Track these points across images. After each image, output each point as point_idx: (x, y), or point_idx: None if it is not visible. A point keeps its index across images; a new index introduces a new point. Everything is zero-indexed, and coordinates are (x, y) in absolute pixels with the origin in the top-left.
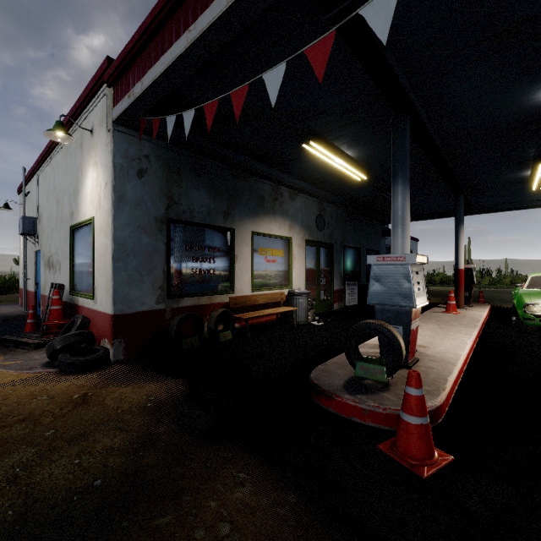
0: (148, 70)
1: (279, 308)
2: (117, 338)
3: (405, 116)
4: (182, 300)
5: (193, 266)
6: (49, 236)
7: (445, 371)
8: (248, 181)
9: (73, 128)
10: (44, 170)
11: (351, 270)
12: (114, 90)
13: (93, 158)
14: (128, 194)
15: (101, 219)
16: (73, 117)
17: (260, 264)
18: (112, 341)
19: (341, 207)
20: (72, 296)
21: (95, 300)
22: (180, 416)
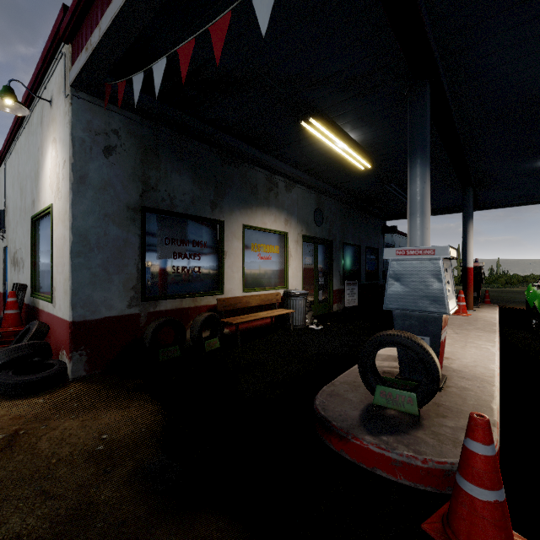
0: (106, 10)
1: (274, 311)
2: (77, 350)
3: (425, 82)
4: (160, 303)
5: (174, 263)
6: (14, 229)
7: (484, 394)
8: (238, 167)
9: (34, 102)
10: (10, 156)
11: (350, 268)
12: (72, 47)
13: (52, 134)
14: (92, 176)
15: (60, 205)
16: (33, 89)
17: (253, 261)
18: (69, 353)
19: (340, 201)
20: (33, 298)
21: (54, 303)
22: (137, 467)
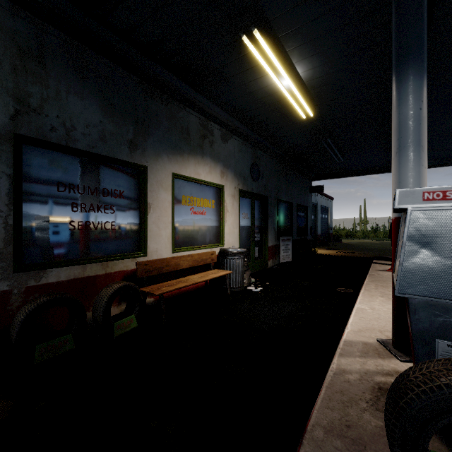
0: None
1: (208, 273)
2: None
3: None
4: (48, 272)
5: (72, 217)
6: None
7: None
8: (166, 105)
9: None
10: None
11: (283, 224)
12: None
13: None
14: None
15: None
16: None
17: (184, 216)
18: None
19: (275, 158)
20: None
21: None
22: None
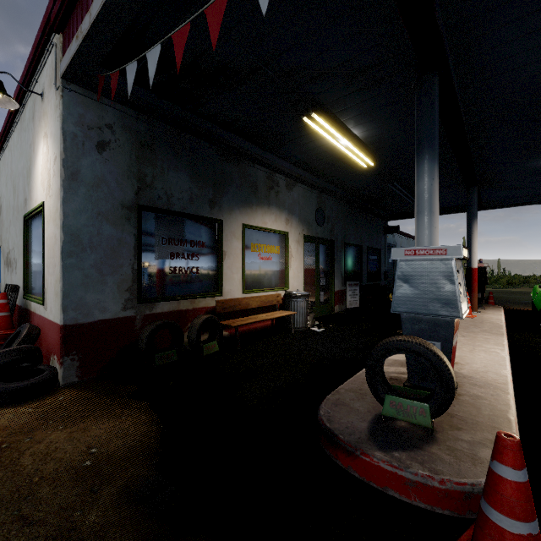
0: None
1: (274, 313)
2: (69, 355)
3: (433, 74)
4: (156, 305)
5: (171, 264)
6: (7, 229)
7: (499, 403)
8: (238, 165)
9: (26, 96)
10: (3, 153)
11: (352, 269)
12: (63, 37)
13: (43, 128)
14: (84, 172)
15: (51, 203)
16: (24, 83)
17: (253, 261)
18: (60, 358)
19: (341, 200)
20: (25, 300)
21: (45, 306)
22: (127, 487)
